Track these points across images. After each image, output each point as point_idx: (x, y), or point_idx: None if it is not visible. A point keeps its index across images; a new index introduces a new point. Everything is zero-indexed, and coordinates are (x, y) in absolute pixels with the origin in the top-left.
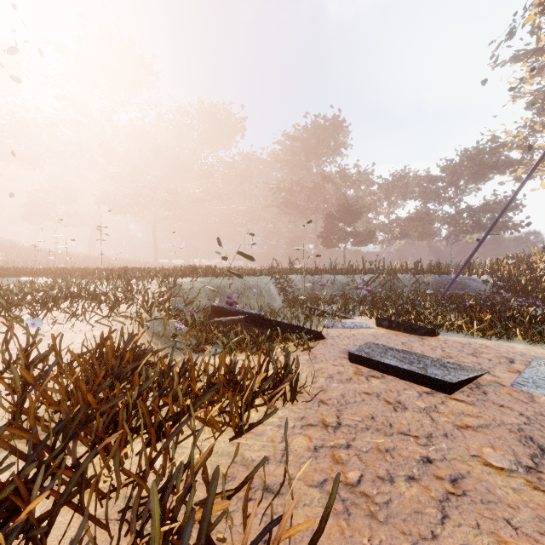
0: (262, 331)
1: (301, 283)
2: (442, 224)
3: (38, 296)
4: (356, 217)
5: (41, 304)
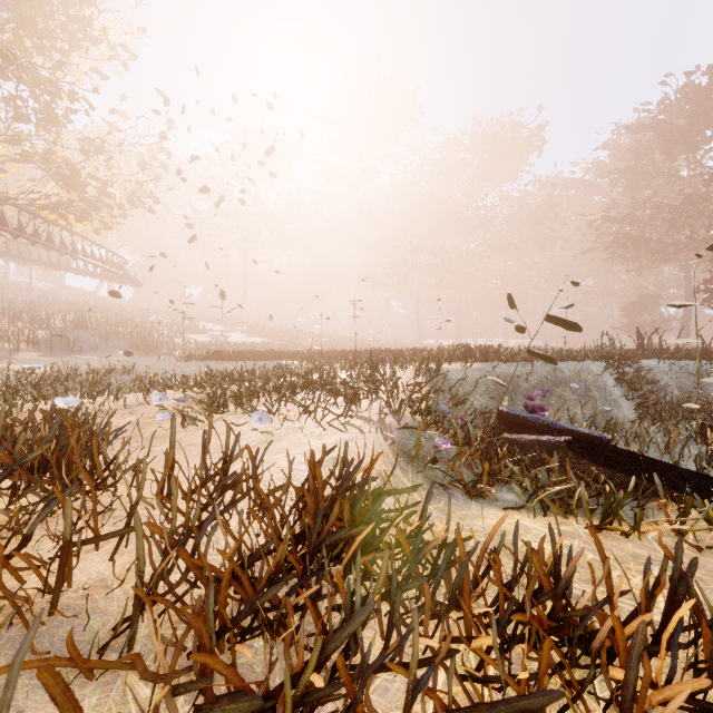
0: (611, 475)
1: (667, 374)
2: None
3: (276, 383)
4: None
5: (278, 393)
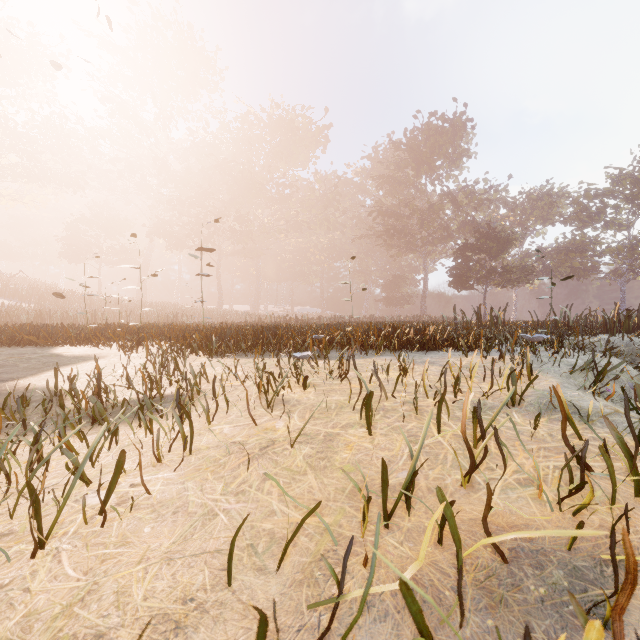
0: None
1: None
2: (616, 256)
3: None
4: (505, 246)
5: None
